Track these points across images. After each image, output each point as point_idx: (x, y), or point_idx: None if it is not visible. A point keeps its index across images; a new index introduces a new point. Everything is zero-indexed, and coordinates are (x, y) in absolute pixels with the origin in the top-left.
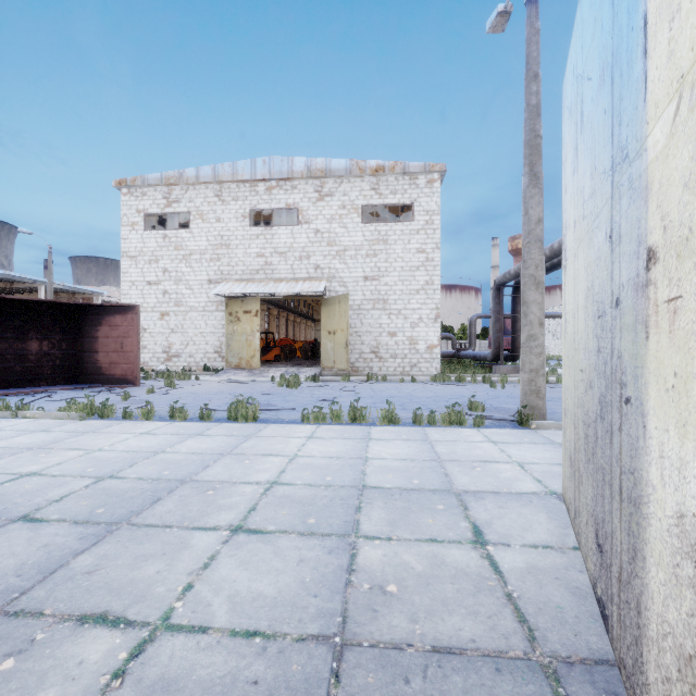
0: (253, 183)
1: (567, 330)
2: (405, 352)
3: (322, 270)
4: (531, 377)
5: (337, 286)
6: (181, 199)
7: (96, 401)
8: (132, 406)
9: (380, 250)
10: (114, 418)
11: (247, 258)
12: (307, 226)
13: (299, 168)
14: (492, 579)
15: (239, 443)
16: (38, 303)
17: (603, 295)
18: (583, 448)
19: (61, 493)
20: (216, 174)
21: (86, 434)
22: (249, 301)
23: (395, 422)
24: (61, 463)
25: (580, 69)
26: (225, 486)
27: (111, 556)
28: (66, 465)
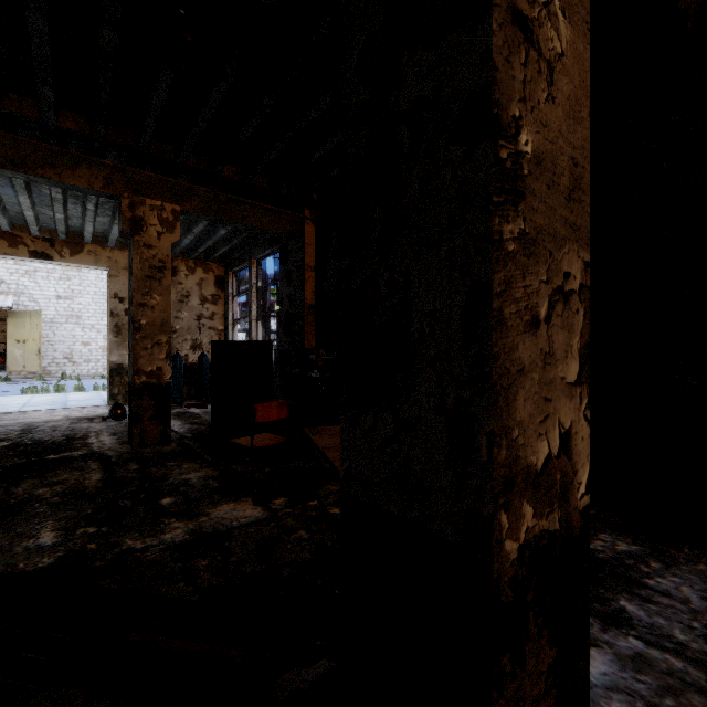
0: None
1: None
2: (98, 358)
3: (8, 285)
4: None
5: (27, 301)
6: None
7: None
8: None
9: (74, 276)
10: None
11: None
12: None
13: None
14: (103, 403)
15: None
16: None
17: None
18: None
19: None
20: None
21: None
22: None
23: (83, 390)
24: None
25: None
26: (5, 405)
27: None
28: None
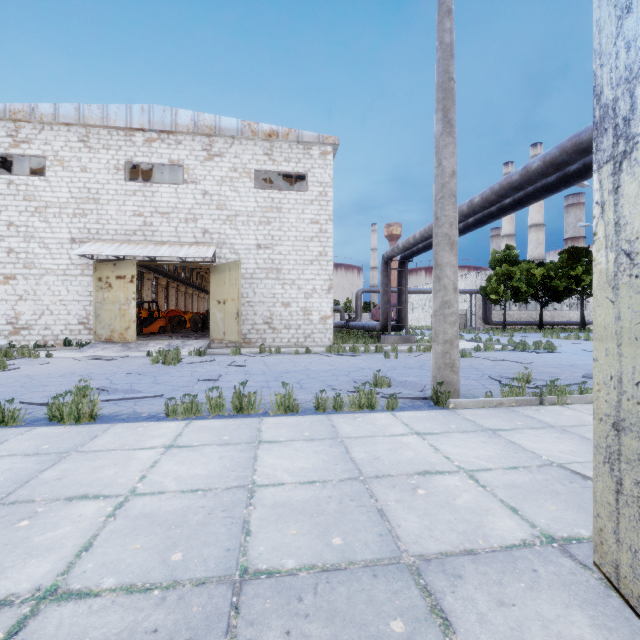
0: (129, 131)
1: (639, 269)
2: (299, 323)
3: (211, 235)
4: (445, 349)
5: (228, 253)
6: (32, 139)
7: None
8: None
9: (273, 218)
10: None
11: (121, 216)
12: (193, 186)
13: (184, 121)
14: None
15: (39, 470)
16: None
17: None
18: None
19: None
20: (81, 115)
21: None
22: (123, 265)
23: (293, 410)
24: None
25: None
26: None
27: None
28: None
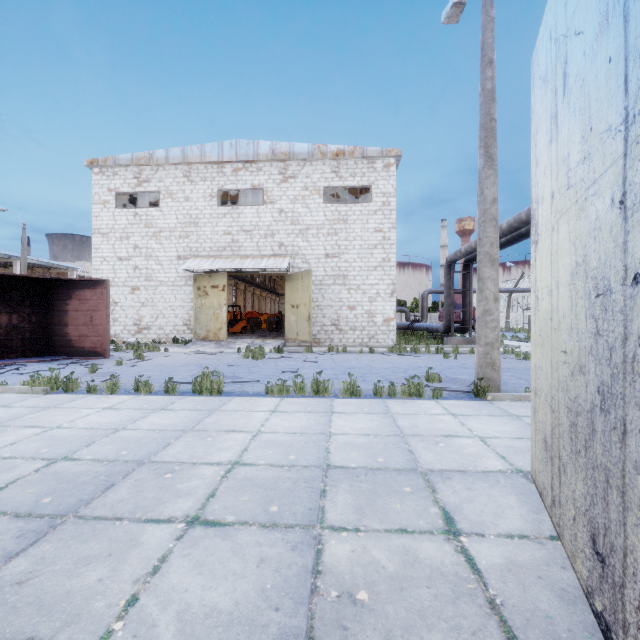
0: (221, 164)
1: (539, 307)
2: (363, 325)
3: (286, 247)
4: (486, 351)
5: (300, 263)
6: (151, 179)
7: (63, 374)
8: (98, 378)
9: (340, 229)
10: (79, 391)
11: (214, 235)
12: (271, 206)
13: (264, 151)
14: (470, 580)
15: (203, 418)
16: (7, 278)
17: (606, 270)
18: (567, 436)
19: (8, 478)
20: (185, 156)
21: (47, 409)
22: (216, 277)
23: (356, 394)
24: (14, 443)
25: (561, 28)
26: (184, 468)
27: (49, 559)
28: (20, 446)
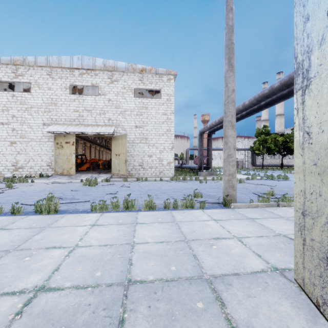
0: (72, 69)
1: (312, 140)
2: (156, 165)
3: (112, 121)
4: (229, 178)
5: (121, 130)
6: (24, 74)
7: None
8: None
9: (143, 112)
10: None
11: (68, 112)
12: (103, 97)
13: (99, 64)
14: None
15: (32, 235)
16: None
17: None
18: None
19: None
20: (48, 62)
21: None
22: (69, 136)
23: (153, 208)
24: None
25: None
26: None
27: None
28: None
